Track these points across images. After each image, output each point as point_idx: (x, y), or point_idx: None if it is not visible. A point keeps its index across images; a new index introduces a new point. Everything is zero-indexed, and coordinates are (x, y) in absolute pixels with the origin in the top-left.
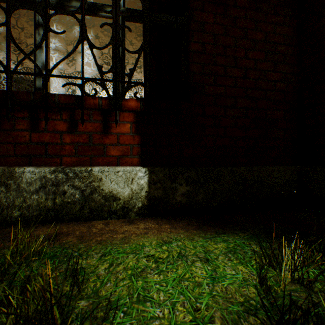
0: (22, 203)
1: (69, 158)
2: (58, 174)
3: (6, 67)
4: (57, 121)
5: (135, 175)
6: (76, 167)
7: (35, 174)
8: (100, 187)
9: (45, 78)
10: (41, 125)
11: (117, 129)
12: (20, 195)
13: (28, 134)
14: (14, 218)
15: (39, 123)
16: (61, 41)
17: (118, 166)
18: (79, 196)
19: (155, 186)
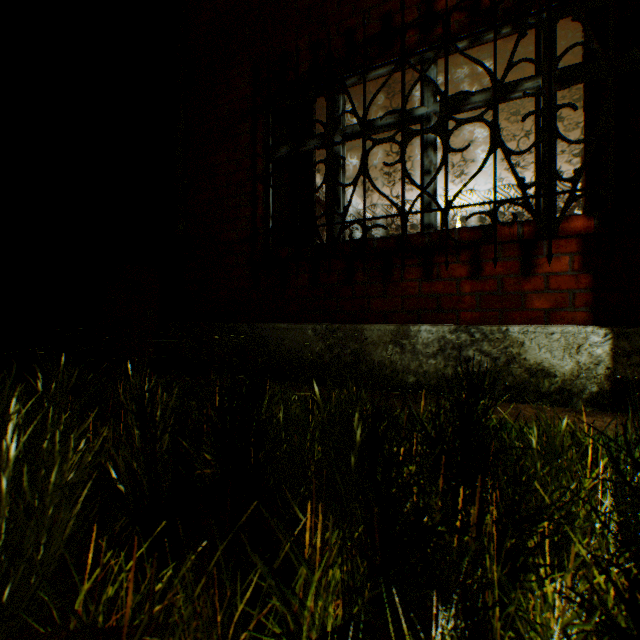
0: (416, 368)
1: (467, 314)
2: (459, 335)
3: (401, 210)
4: (452, 265)
5: (584, 340)
6: (483, 325)
7: (431, 334)
8: (520, 355)
9: (444, 213)
10: (432, 272)
11: (543, 268)
12: (414, 358)
13: (416, 285)
14: (409, 385)
15: (429, 270)
16: (396, 138)
17: (549, 325)
18: (489, 365)
19: (625, 360)
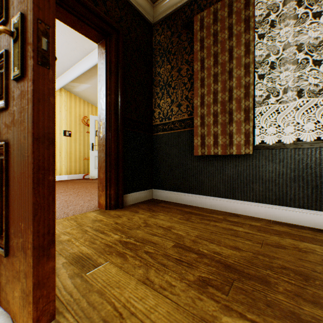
0: None
1: None
2: None
3: None
4: None
5: None
6: None
7: None
8: None
9: None
10: None
11: None
12: None
13: None
14: None
15: None
16: None
17: None
18: None
19: None
